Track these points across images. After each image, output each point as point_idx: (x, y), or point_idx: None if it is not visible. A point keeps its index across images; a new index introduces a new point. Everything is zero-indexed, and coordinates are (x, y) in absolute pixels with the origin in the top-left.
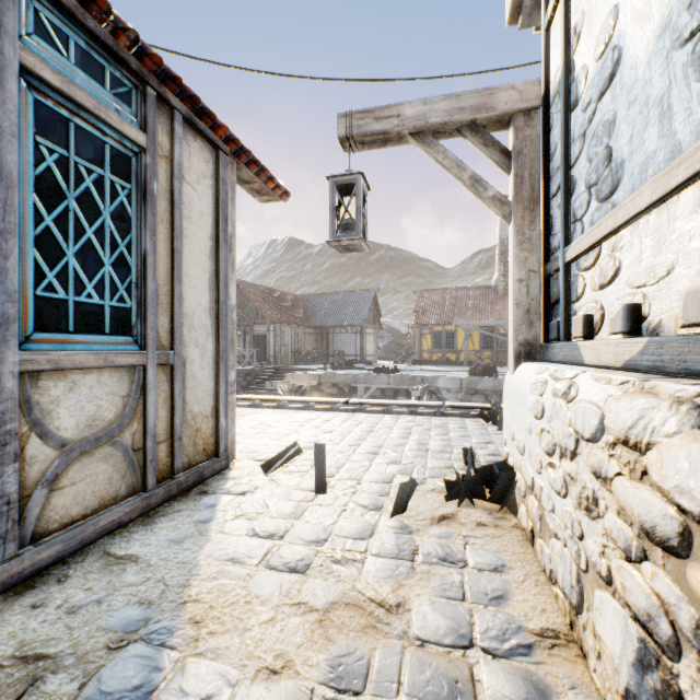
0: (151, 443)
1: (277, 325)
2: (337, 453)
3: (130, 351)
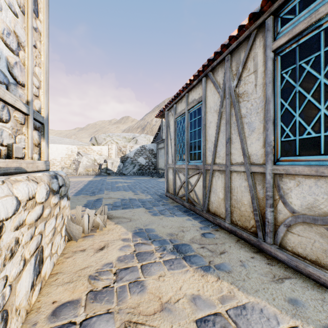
0: None
1: None
2: None
3: None
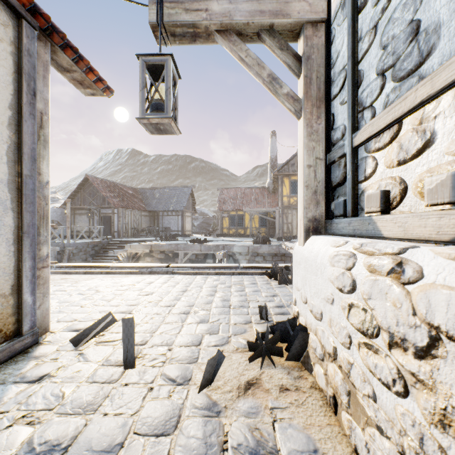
0: None
1: (119, 209)
2: (154, 315)
3: None
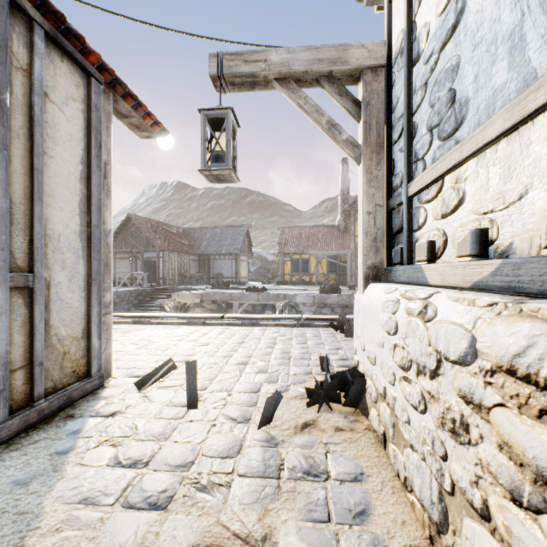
0: (1, 372)
1: (165, 252)
2: (211, 365)
3: None
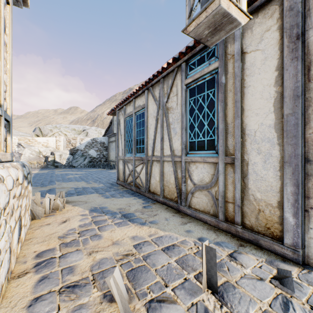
0: (220, 199)
1: None
2: None
3: (212, 156)
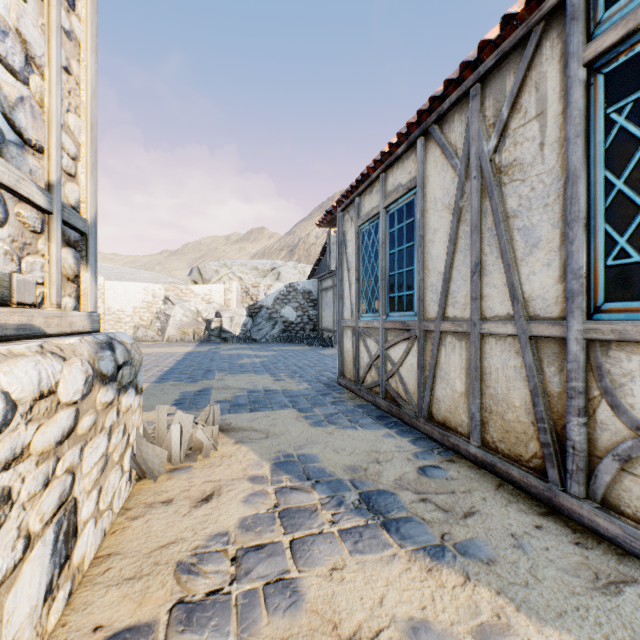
0: None
1: None
2: None
3: None
